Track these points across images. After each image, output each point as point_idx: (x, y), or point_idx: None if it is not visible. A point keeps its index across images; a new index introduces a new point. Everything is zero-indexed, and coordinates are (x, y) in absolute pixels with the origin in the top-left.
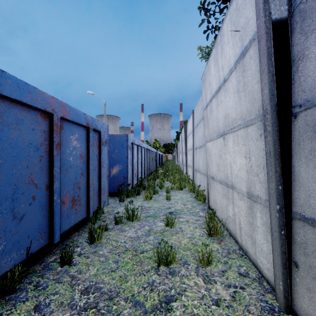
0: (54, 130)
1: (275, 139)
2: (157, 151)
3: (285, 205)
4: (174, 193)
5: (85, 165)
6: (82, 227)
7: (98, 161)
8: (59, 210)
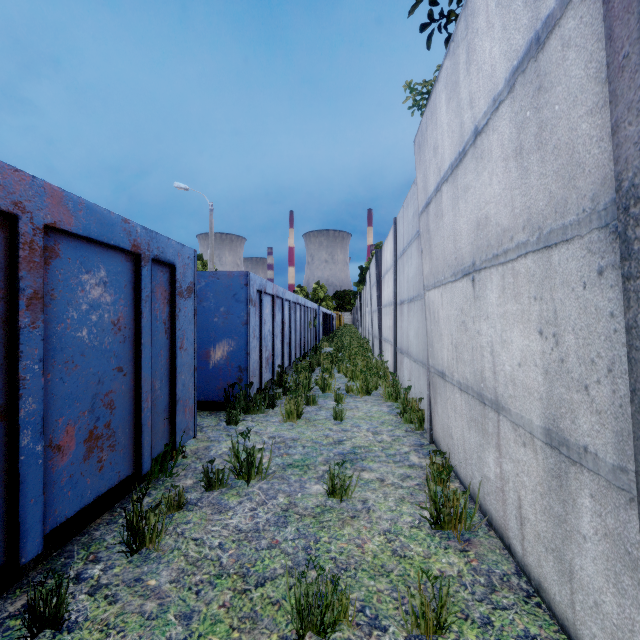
0: (20, 259)
1: None
2: (319, 307)
3: None
4: (352, 403)
5: (128, 346)
6: (124, 497)
7: (169, 334)
8: (42, 472)
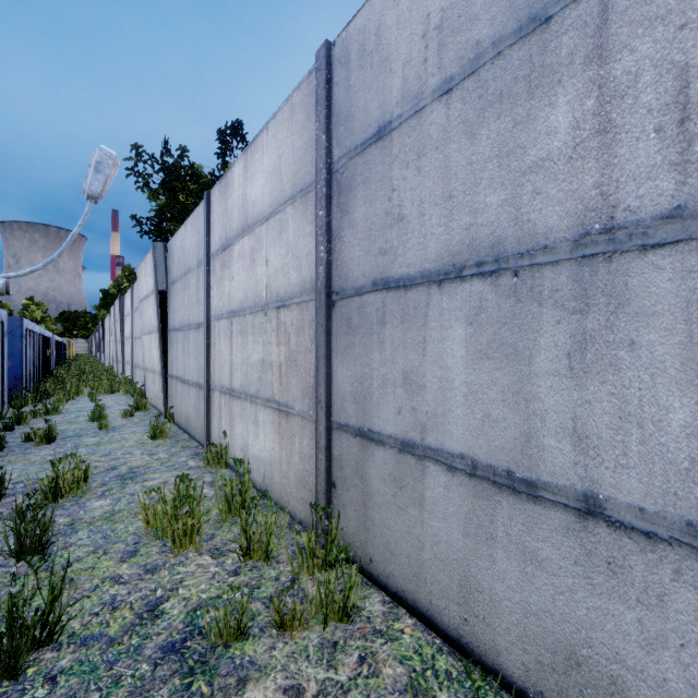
0: None
1: (161, 343)
2: (53, 335)
3: (165, 372)
4: (101, 397)
5: None
6: None
7: (1, 354)
8: None
